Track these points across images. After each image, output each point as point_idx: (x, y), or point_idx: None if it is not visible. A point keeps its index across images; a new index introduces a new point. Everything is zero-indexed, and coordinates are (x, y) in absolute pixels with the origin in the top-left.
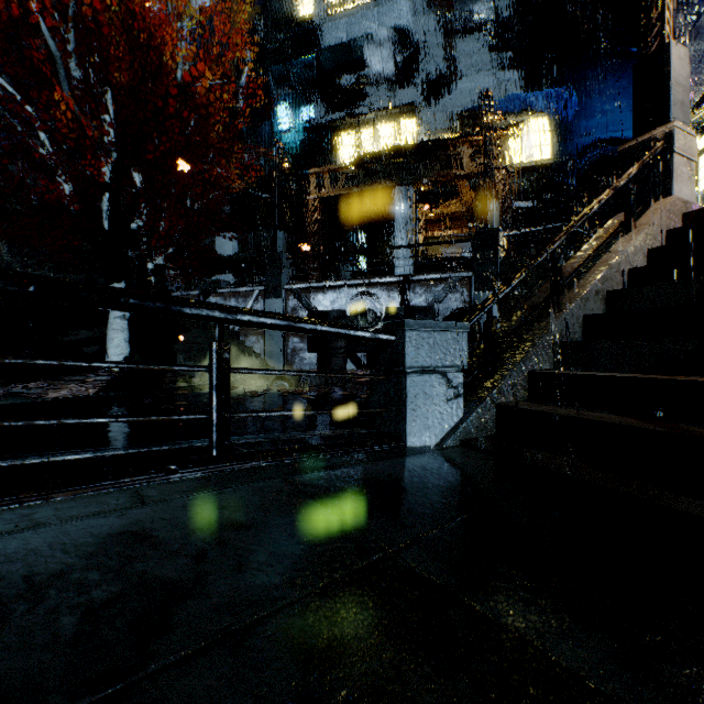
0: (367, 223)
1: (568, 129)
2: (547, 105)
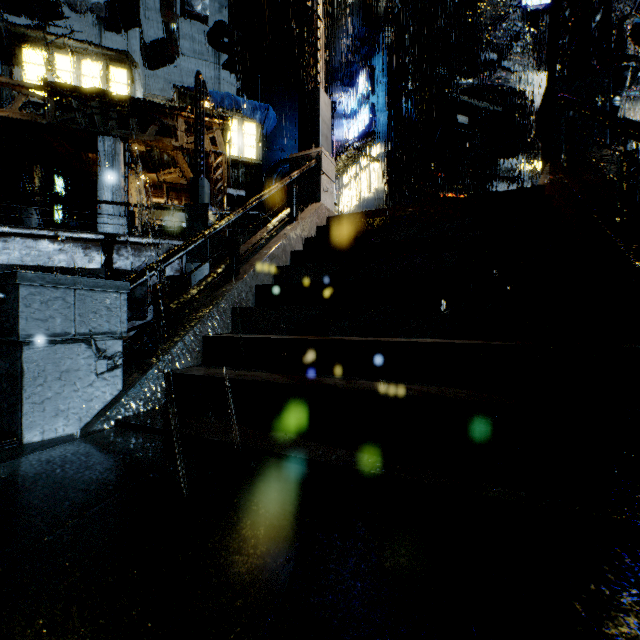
0: (63, 167)
1: (269, 140)
2: (253, 113)
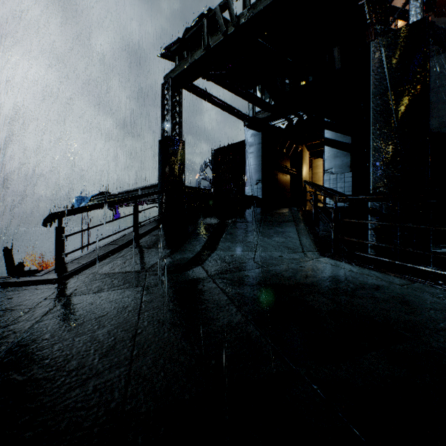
0: None
1: None
2: None
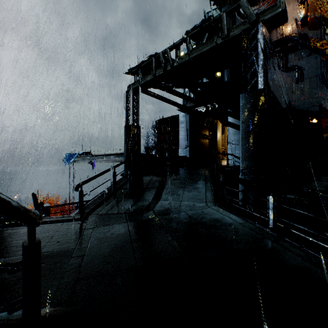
0: None
1: None
2: None
